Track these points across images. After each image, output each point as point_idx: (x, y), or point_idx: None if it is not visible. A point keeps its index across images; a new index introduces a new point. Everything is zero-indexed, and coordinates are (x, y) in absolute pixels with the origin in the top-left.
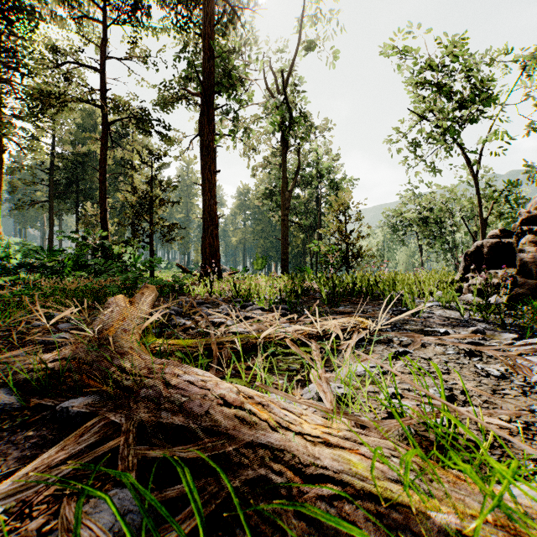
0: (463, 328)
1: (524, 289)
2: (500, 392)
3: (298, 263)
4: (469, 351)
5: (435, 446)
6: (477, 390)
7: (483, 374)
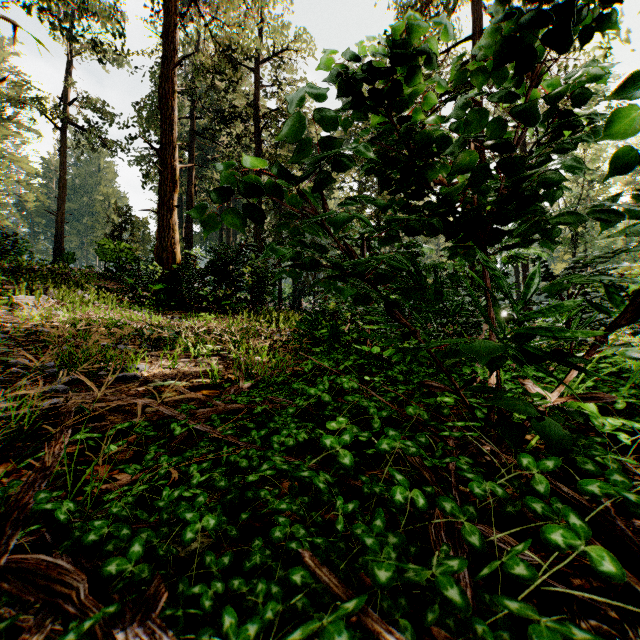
0: None
1: None
2: None
3: None
4: None
5: None
6: None
7: None
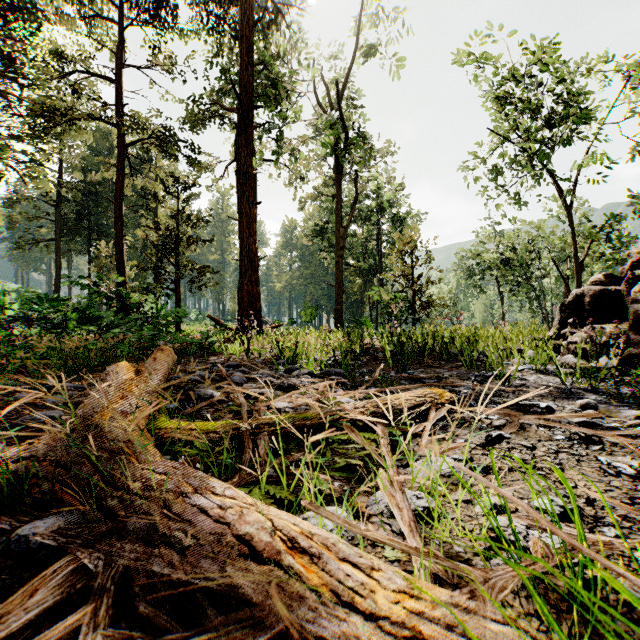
0: (568, 400)
1: (639, 350)
2: (639, 501)
3: (354, 313)
4: (585, 437)
5: (576, 611)
6: (611, 501)
7: (611, 472)
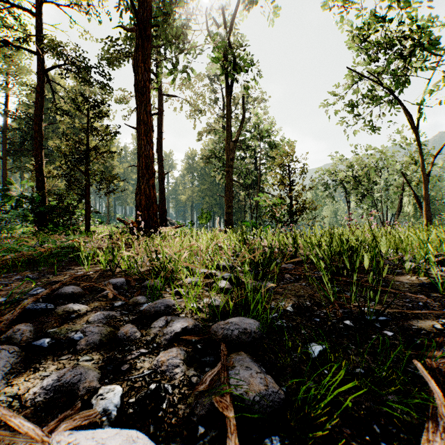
0: None
1: None
2: None
3: (238, 217)
4: None
5: None
6: None
7: None
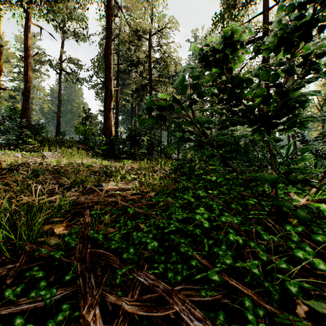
0: None
1: None
2: None
3: None
4: None
5: None
6: None
7: None
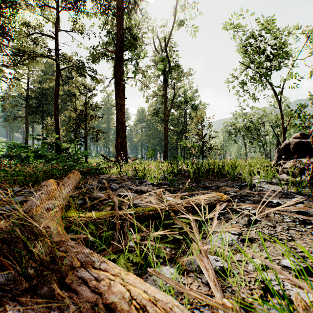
0: (286, 198)
1: None
2: None
3: (173, 153)
4: (302, 220)
5: None
6: None
7: None
